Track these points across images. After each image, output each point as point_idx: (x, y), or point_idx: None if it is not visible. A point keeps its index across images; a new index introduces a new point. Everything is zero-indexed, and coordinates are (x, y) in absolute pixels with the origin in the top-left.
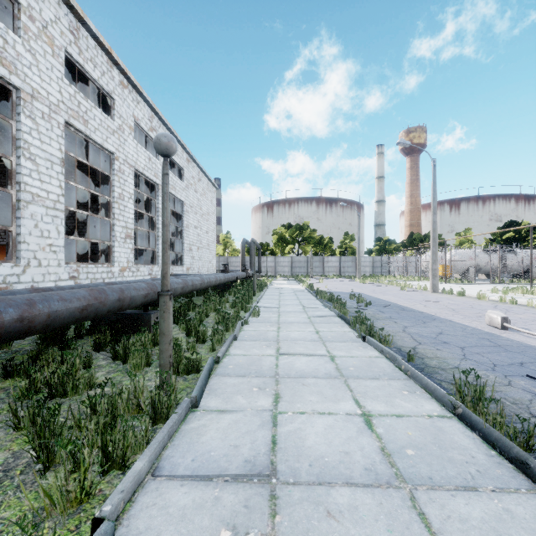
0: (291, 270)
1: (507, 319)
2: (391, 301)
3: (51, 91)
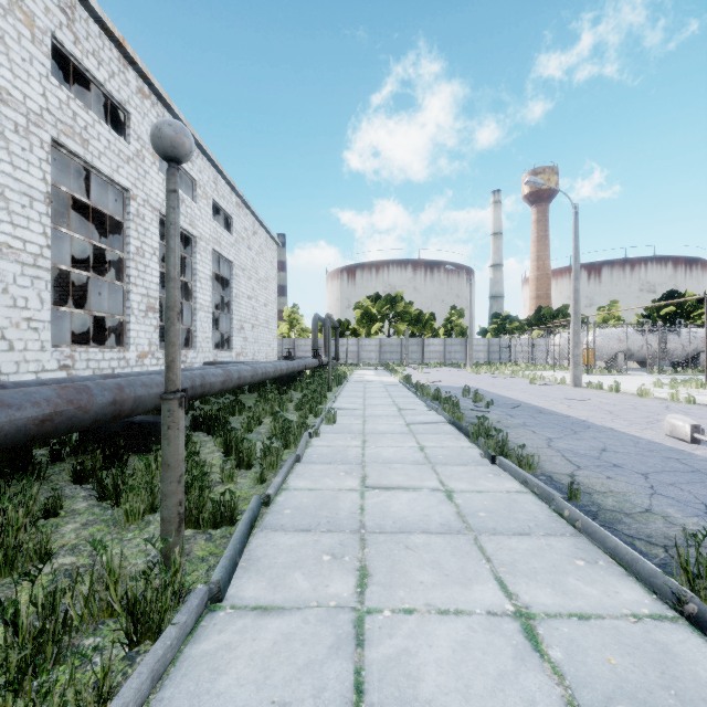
0: (380, 357)
1: (700, 428)
2: (520, 399)
3: (30, 93)
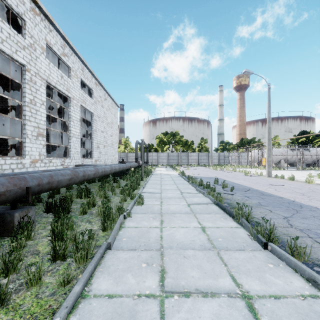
0: (168, 161)
1: None
2: (246, 185)
3: None
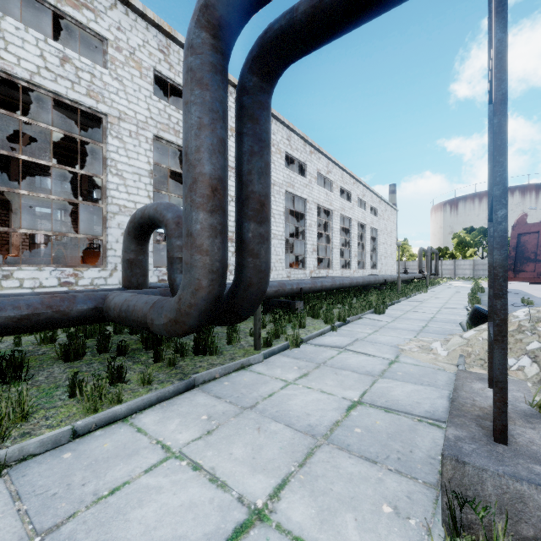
0: (473, 273)
1: None
2: (531, 293)
3: (337, 205)
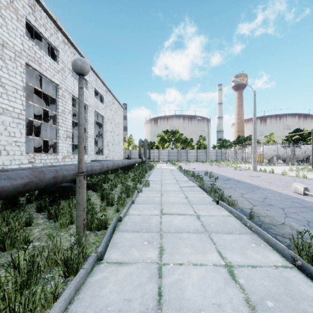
0: (168, 158)
1: (307, 189)
2: (230, 176)
3: (16, 43)
